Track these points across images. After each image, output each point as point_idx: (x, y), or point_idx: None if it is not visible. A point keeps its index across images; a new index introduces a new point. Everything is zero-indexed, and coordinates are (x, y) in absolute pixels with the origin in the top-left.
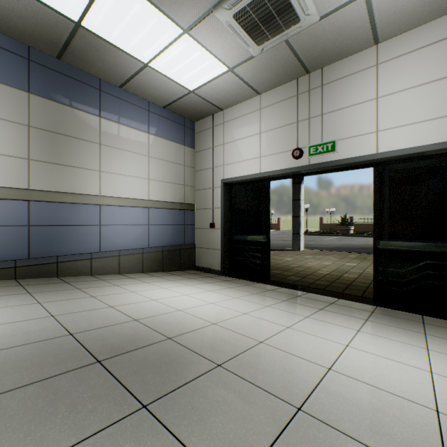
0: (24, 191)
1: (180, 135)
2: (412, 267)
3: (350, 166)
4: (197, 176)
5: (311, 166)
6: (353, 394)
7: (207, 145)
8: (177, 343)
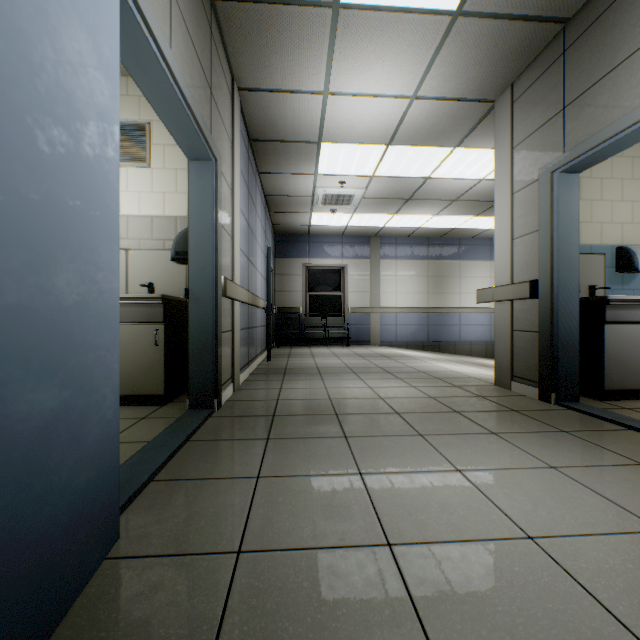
0: (426, 309)
1: None
2: None
3: None
4: None
5: None
6: None
7: None
8: None
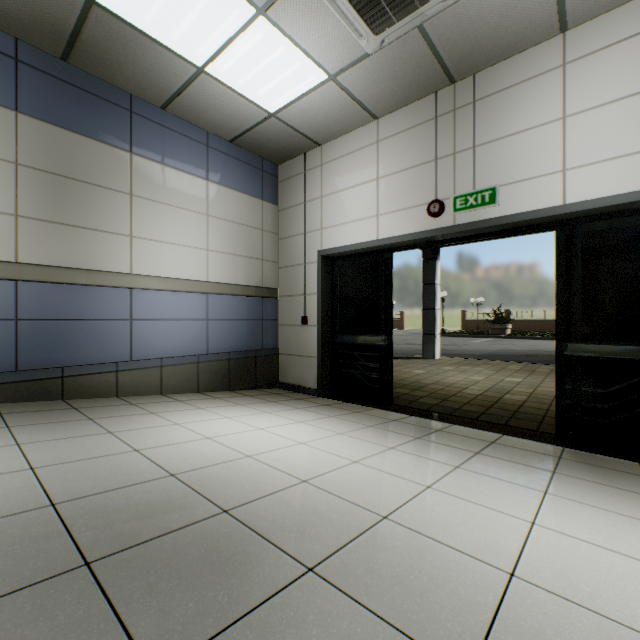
0: (8, 266)
1: (256, 184)
2: (620, 385)
3: (520, 227)
4: (281, 246)
5: (458, 228)
6: (567, 635)
7: (296, 199)
8: (237, 522)
